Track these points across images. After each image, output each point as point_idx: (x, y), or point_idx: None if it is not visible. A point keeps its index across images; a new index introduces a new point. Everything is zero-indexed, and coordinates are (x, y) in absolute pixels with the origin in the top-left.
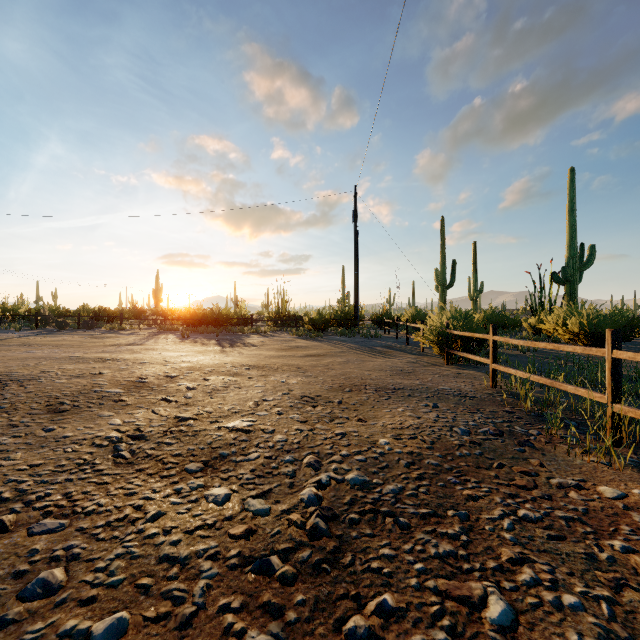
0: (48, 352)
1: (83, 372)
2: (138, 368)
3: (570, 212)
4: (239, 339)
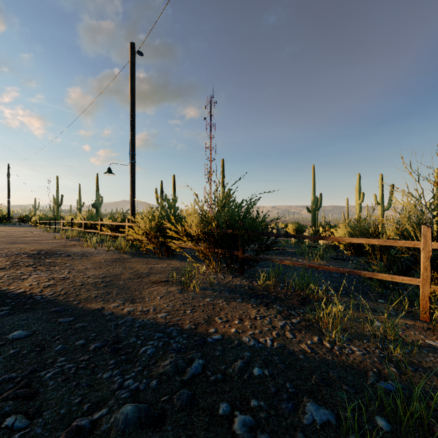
0: None
1: None
2: None
3: (97, 186)
4: None
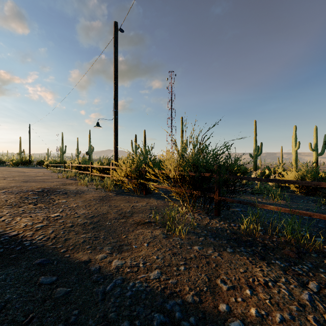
0: None
1: None
2: None
3: (89, 139)
4: None
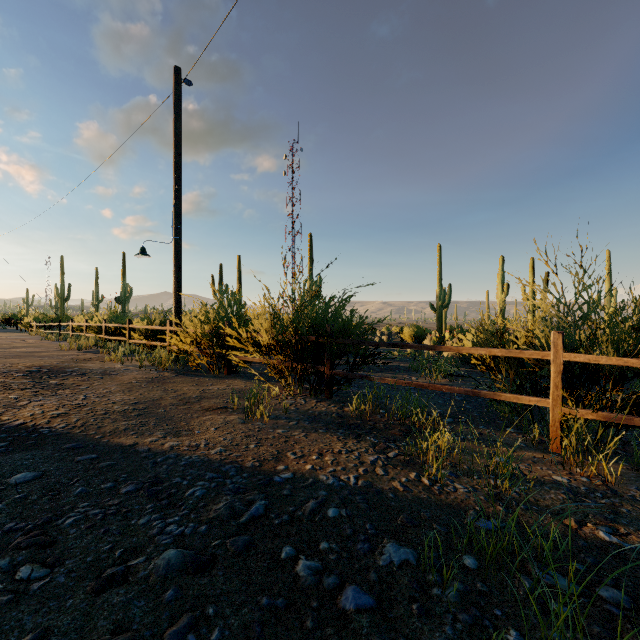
0: None
1: None
2: None
3: (123, 272)
4: None
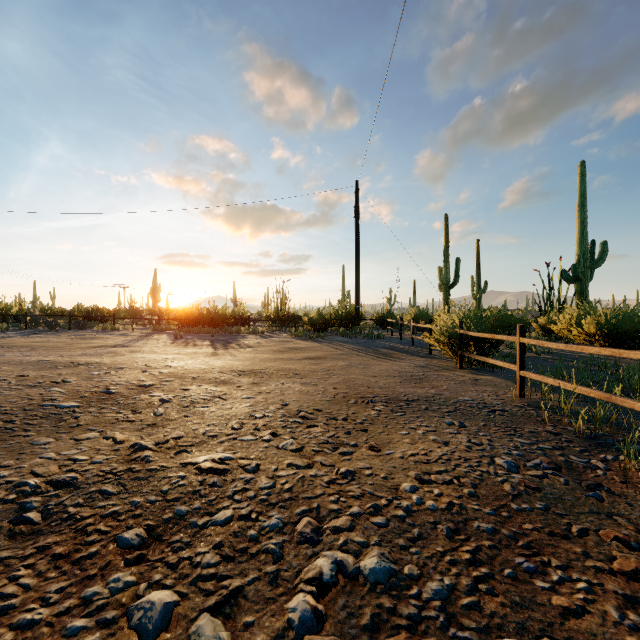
0: (20, 355)
1: (43, 380)
2: (111, 375)
3: (580, 207)
4: (235, 340)
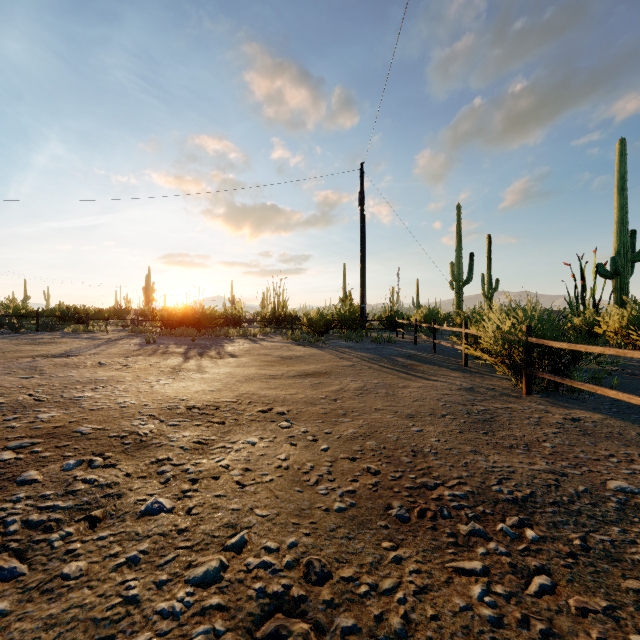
0: None
1: None
2: None
3: (620, 191)
4: (218, 345)
